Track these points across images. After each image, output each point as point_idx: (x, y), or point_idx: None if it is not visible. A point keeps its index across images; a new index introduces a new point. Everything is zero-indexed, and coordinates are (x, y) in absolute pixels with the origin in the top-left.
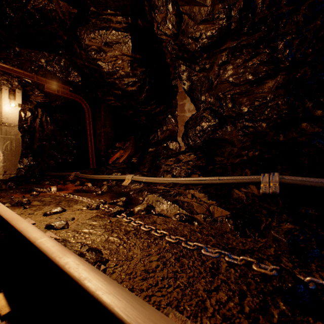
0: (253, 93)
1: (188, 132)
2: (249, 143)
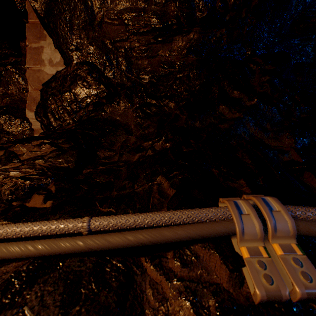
0: (157, 54)
1: (47, 102)
2: (153, 129)
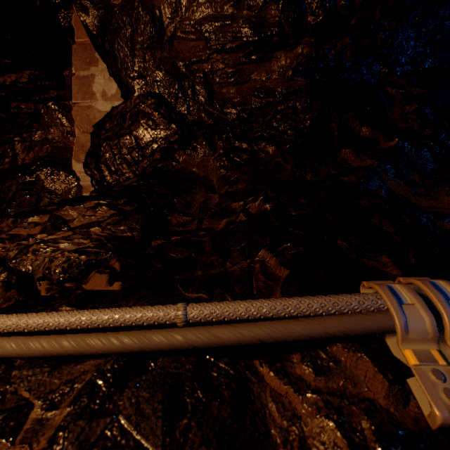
0: (249, 79)
1: (100, 150)
2: (244, 185)
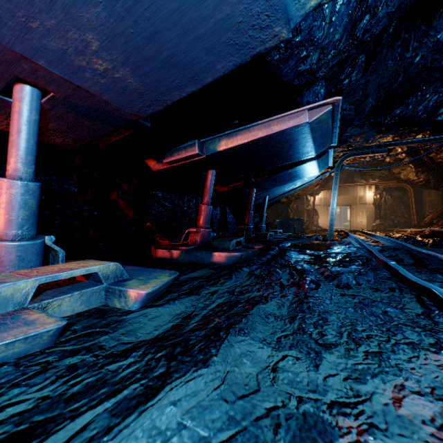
0: None
1: None
2: None
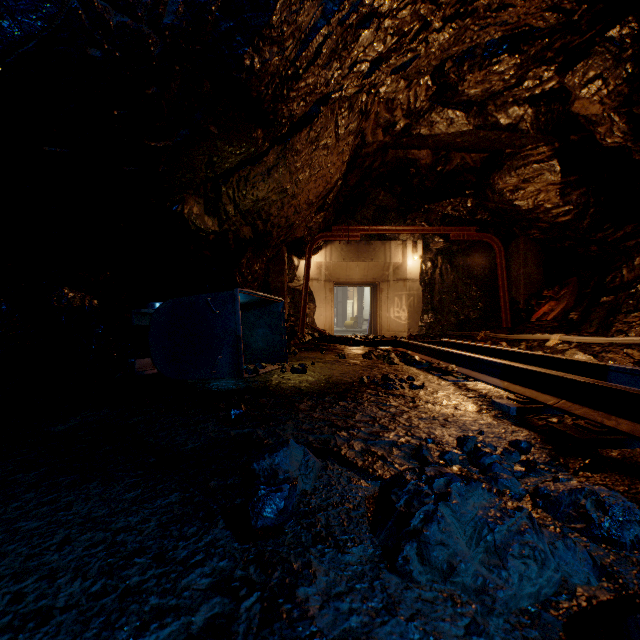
0: None
1: None
2: None
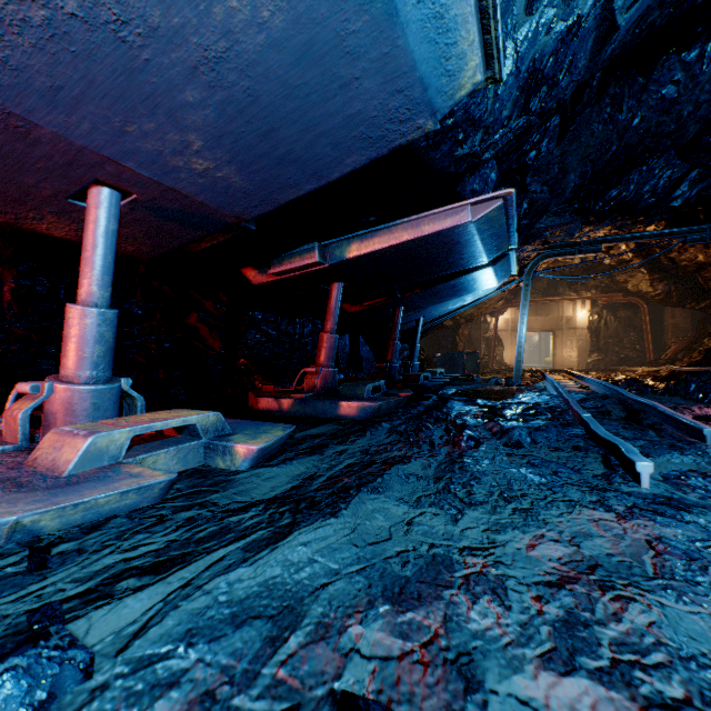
0: None
1: None
2: None
